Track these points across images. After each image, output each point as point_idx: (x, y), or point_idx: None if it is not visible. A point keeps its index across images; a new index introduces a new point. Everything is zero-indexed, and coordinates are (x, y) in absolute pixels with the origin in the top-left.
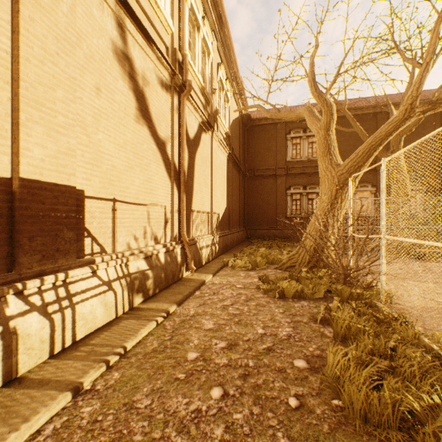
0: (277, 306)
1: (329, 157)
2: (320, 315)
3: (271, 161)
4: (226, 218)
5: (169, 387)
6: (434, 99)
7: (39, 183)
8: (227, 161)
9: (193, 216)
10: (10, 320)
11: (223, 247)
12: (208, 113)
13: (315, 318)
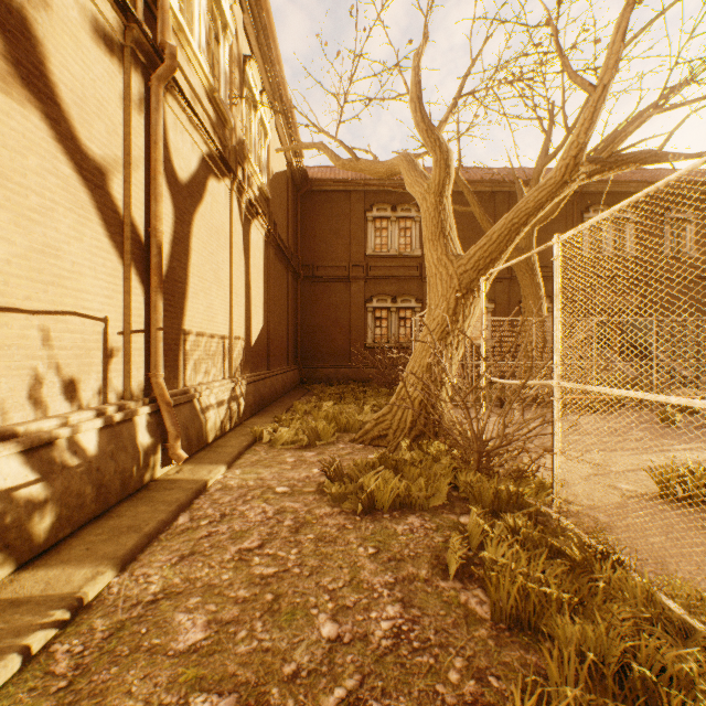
0: (361, 537)
1: (444, 241)
2: (457, 563)
3: (342, 254)
4: (262, 348)
5: None
6: (605, 155)
7: None
8: (265, 245)
9: (186, 343)
10: None
11: (255, 403)
12: (225, 142)
13: (443, 561)
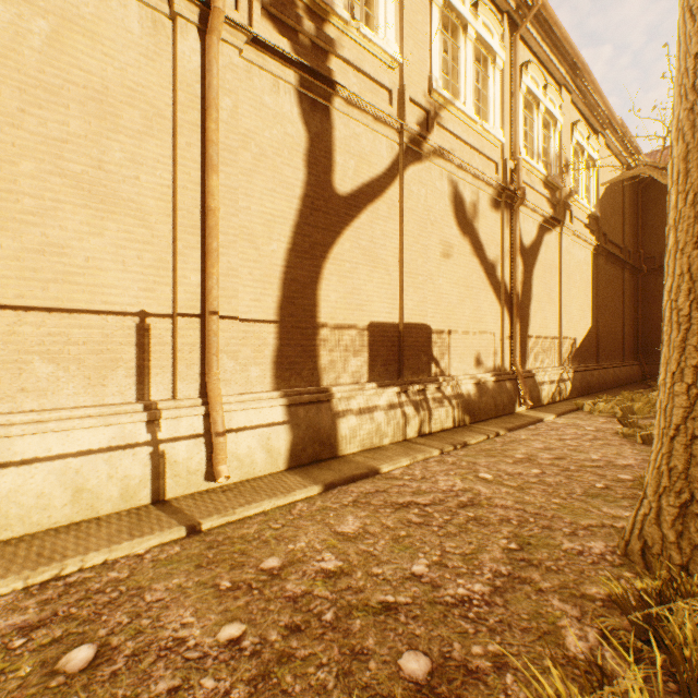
0: (632, 448)
1: None
2: None
3: None
4: (589, 345)
5: (500, 463)
6: None
7: (410, 325)
8: (592, 257)
9: (529, 343)
10: (403, 406)
11: (581, 387)
12: (554, 203)
13: None
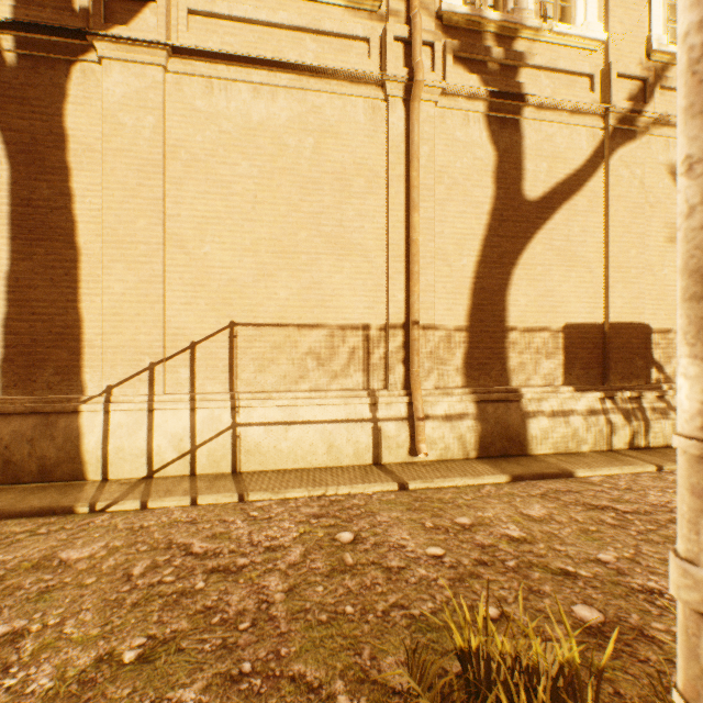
0: None
1: None
2: None
3: None
4: None
5: None
6: None
7: (618, 324)
8: None
9: None
10: (607, 413)
11: None
12: None
13: None
